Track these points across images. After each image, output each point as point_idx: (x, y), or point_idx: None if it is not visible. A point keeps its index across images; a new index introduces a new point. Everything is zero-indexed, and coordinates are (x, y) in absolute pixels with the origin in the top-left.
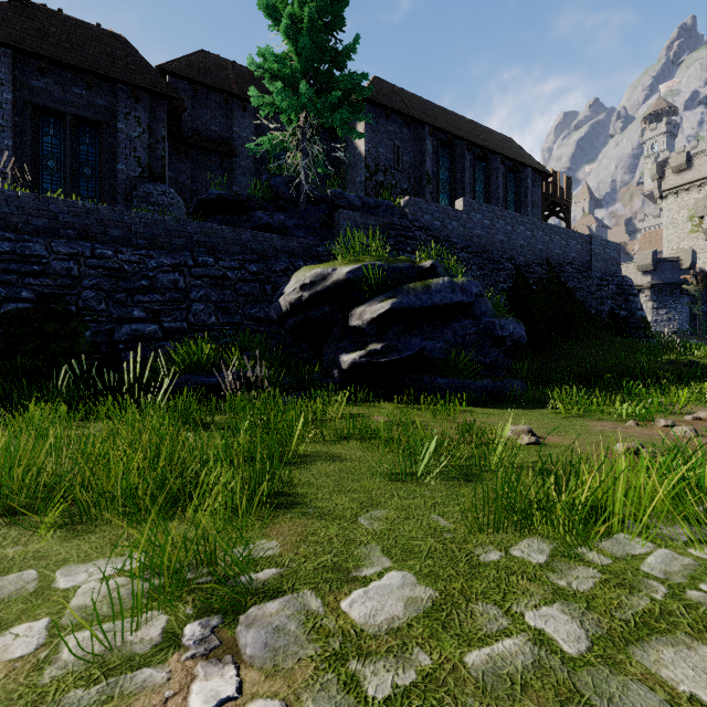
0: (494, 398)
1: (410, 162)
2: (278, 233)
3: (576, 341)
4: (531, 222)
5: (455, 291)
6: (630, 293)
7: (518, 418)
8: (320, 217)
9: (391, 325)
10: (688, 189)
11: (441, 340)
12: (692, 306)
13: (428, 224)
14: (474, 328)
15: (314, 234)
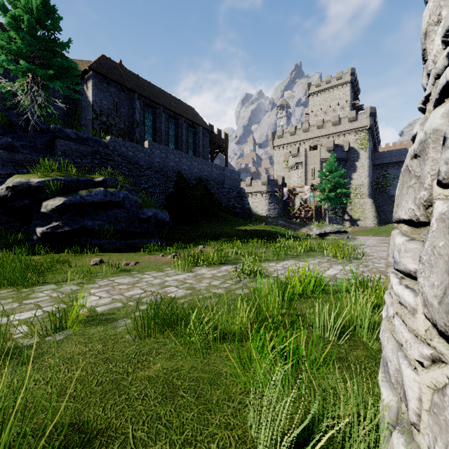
0: (134, 248)
1: (126, 113)
2: (7, 149)
3: (209, 219)
4: (191, 157)
5: (107, 195)
6: (243, 196)
7: (120, 256)
8: (45, 141)
9: (66, 212)
10: (283, 147)
11: (99, 220)
12: (278, 203)
13: (124, 153)
14: (124, 214)
15: (38, 152)
